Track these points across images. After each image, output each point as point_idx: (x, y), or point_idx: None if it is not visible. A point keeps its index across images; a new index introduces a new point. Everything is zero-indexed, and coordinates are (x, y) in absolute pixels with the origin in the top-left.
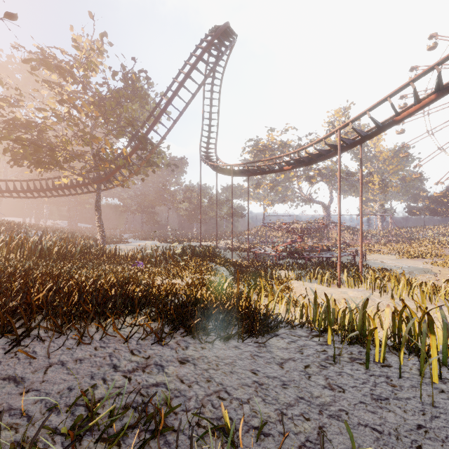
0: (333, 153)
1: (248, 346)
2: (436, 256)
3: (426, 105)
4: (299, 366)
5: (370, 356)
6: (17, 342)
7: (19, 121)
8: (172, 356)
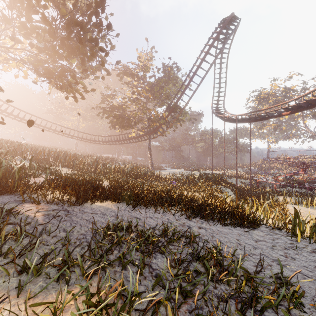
0: None
1: (237, 230)
2: None
3: None
4: (268, 244)
5: None
6: (135, 207)
7: (115, 106)
8: (195, 225)
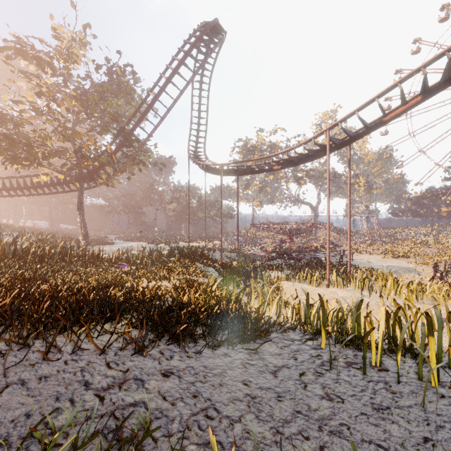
0: (322, 154)
1: (238, 353)
2: (418, 255)
3: (412, 107)
4: (293, 374)
5: (366, 360)
6: None
7: None
8: (155, 368)
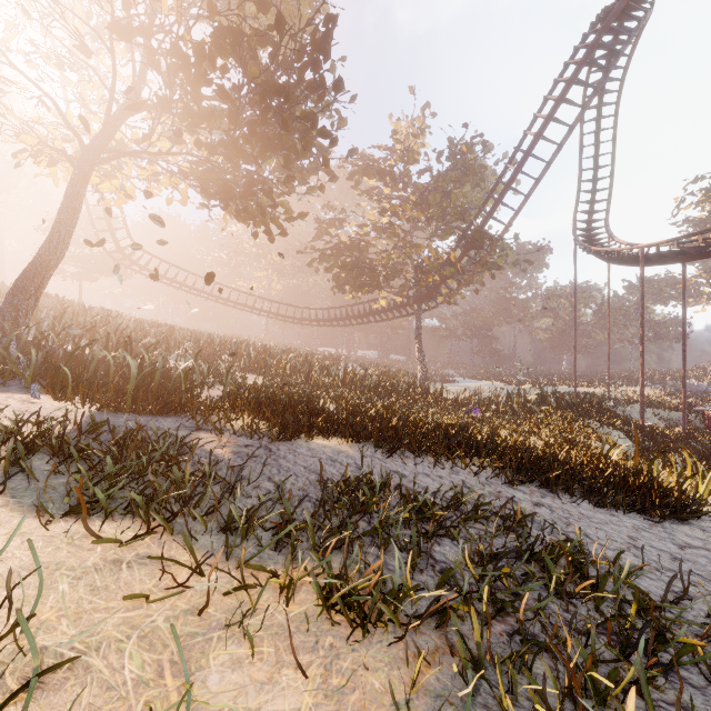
0: None
1: (631, 520)
2: None
3: None
4: None
5: None
6: (393, 452)
7: (343, 243)
8: (525, 499)
